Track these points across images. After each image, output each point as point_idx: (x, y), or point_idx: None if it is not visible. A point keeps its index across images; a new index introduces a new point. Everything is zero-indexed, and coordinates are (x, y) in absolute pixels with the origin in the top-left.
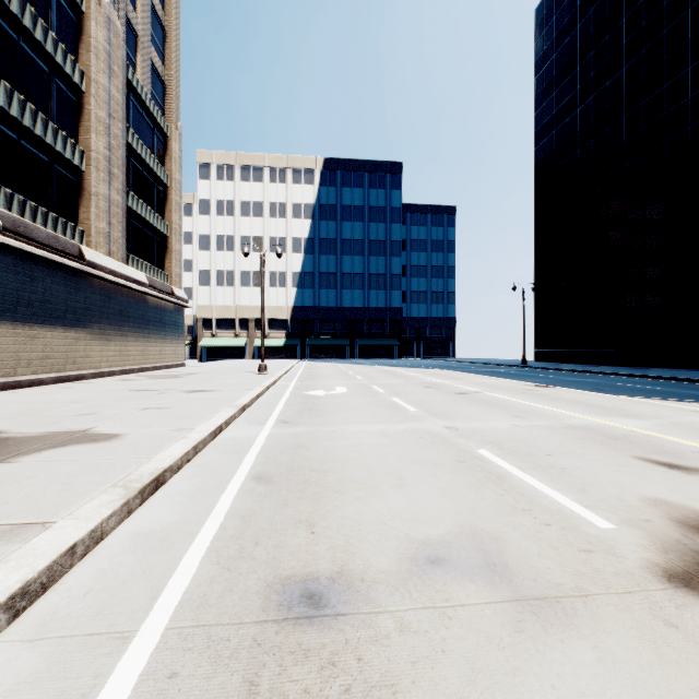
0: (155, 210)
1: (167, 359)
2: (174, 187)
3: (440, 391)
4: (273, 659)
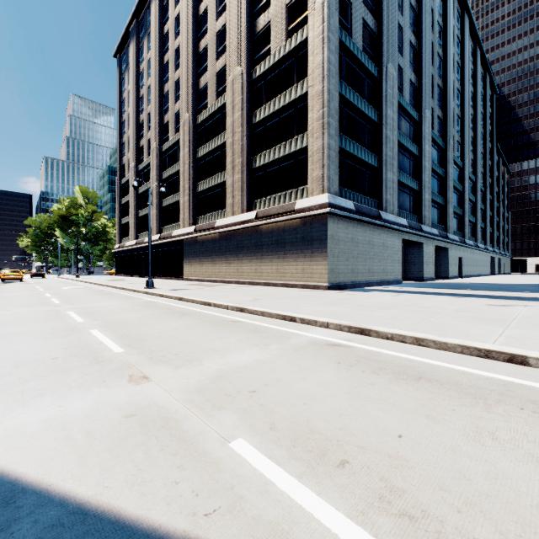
0: (298, 132)
1: (289, 278)
2: (311, 83)
3: (1, 290)
4: (66, 282)
